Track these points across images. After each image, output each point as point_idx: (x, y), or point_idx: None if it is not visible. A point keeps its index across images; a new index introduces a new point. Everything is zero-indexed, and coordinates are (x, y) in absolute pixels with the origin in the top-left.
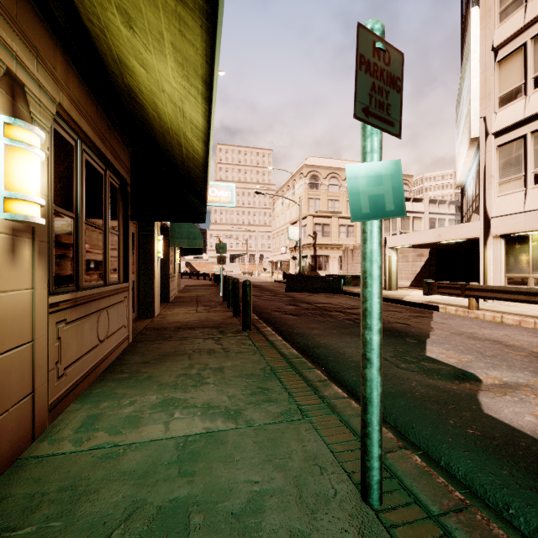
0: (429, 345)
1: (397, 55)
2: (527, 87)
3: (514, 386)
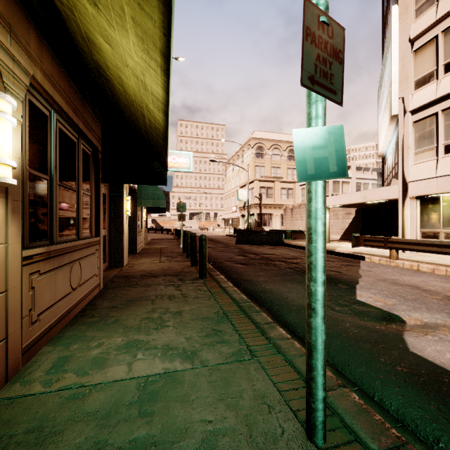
0: (359, 290)
1: (339, 30)
2: (438, 72)
3: (433, 326)
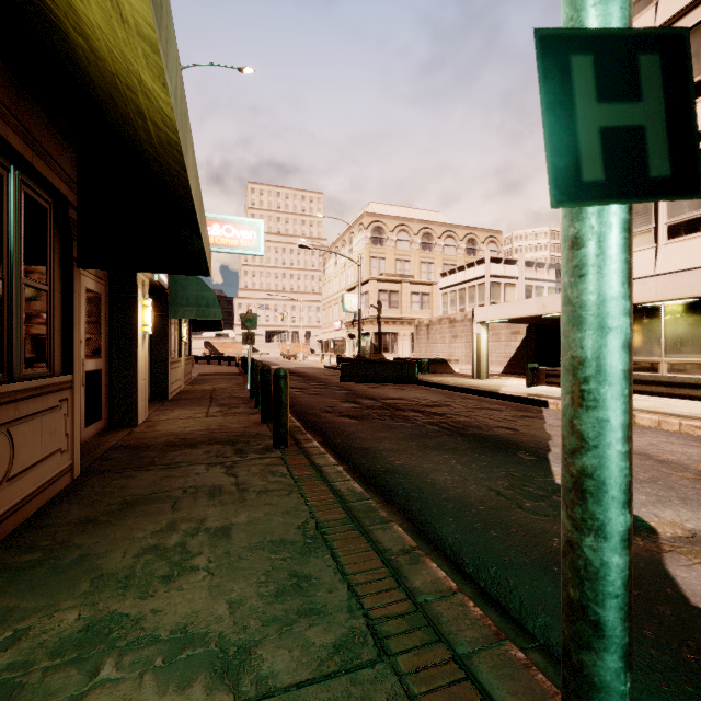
0: (556, 465)
1: None
2: None
3: None
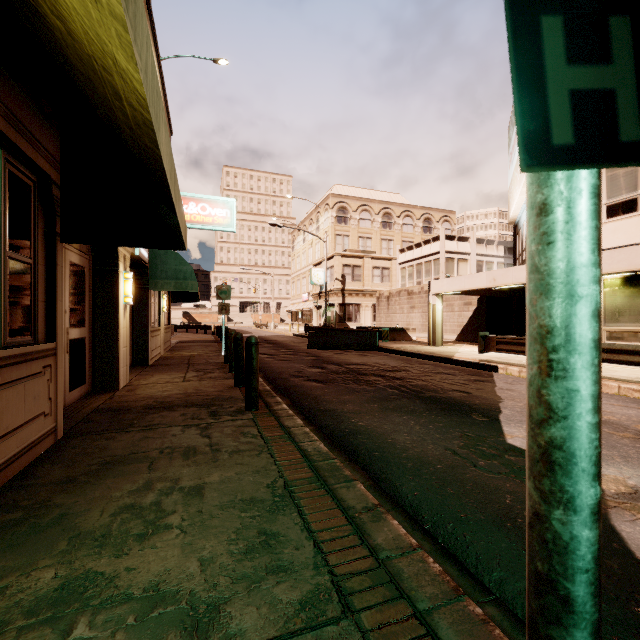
0: (506, 426)
1: None
2: None
3: None
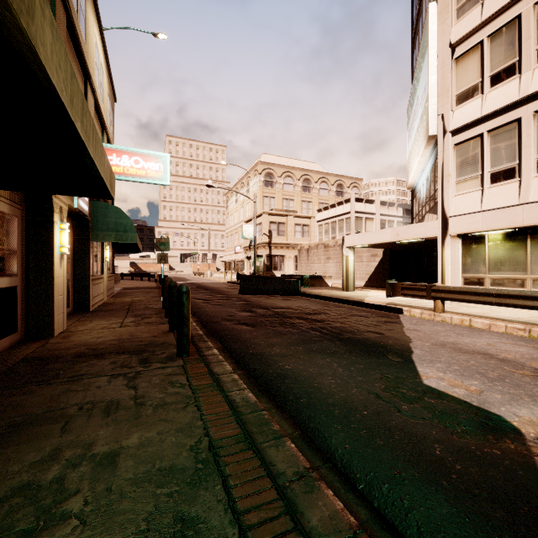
0: (420, 366)
1: None
2: (484, 85)
3: None
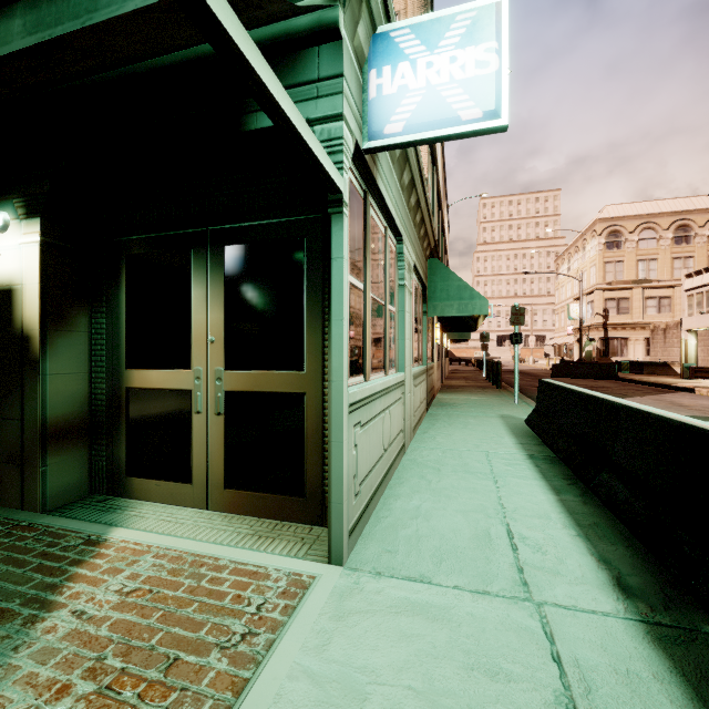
0: None
1: (523, 308)
2: None
3: None
